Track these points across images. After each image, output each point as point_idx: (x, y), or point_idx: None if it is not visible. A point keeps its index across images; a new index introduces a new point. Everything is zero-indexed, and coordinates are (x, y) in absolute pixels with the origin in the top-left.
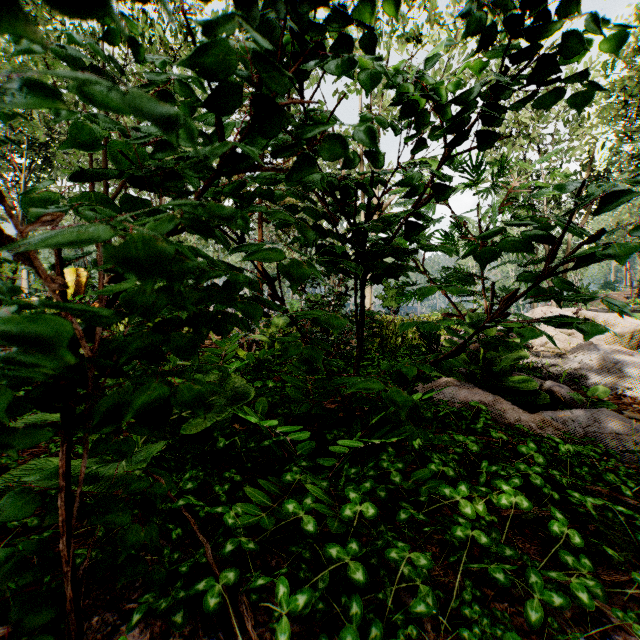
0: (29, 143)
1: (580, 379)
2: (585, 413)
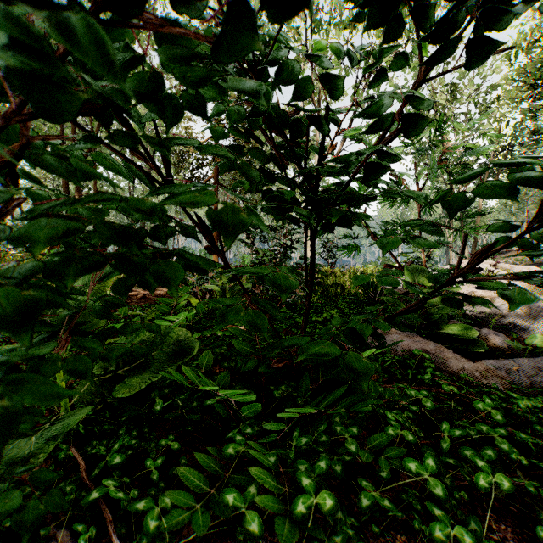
0: None
1: (508, 325)
2: (528, 362)
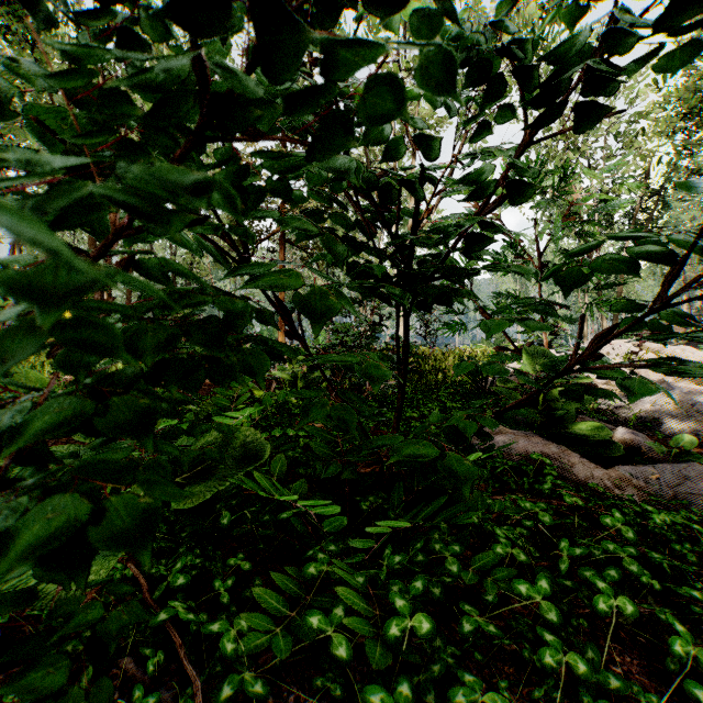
0: None
1: (652, 423)
2: (671, 469)
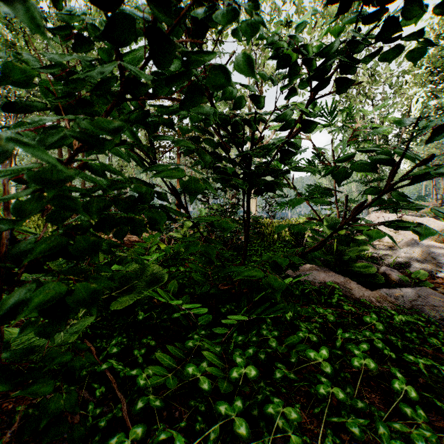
0: (17, 98)
1: (405, 264)
2: (411, 290)
